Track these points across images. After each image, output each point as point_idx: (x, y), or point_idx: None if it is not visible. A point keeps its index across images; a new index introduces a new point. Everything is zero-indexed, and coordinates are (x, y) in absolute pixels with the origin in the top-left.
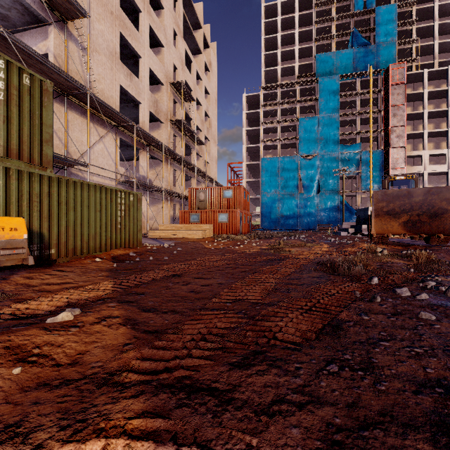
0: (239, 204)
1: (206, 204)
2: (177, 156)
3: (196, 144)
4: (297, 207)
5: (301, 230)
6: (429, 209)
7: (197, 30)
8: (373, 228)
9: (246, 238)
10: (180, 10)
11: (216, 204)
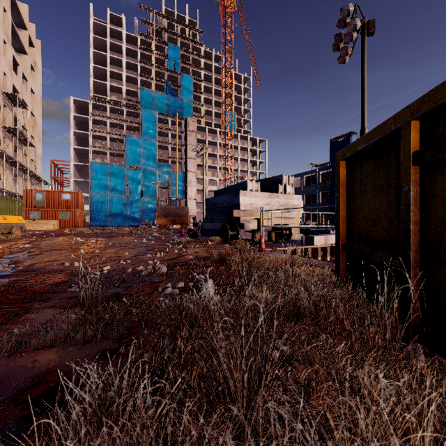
0: (77, 206)
1: (44, 203)
2: (12, 160)
3: (24, 145)
4: (124, 208)
5: (128, 226)
6: (177, 214)
7: (22, 29)
8: (157, 222)
9: (87, 230)
10: (9, 19)
11: (55, 204)
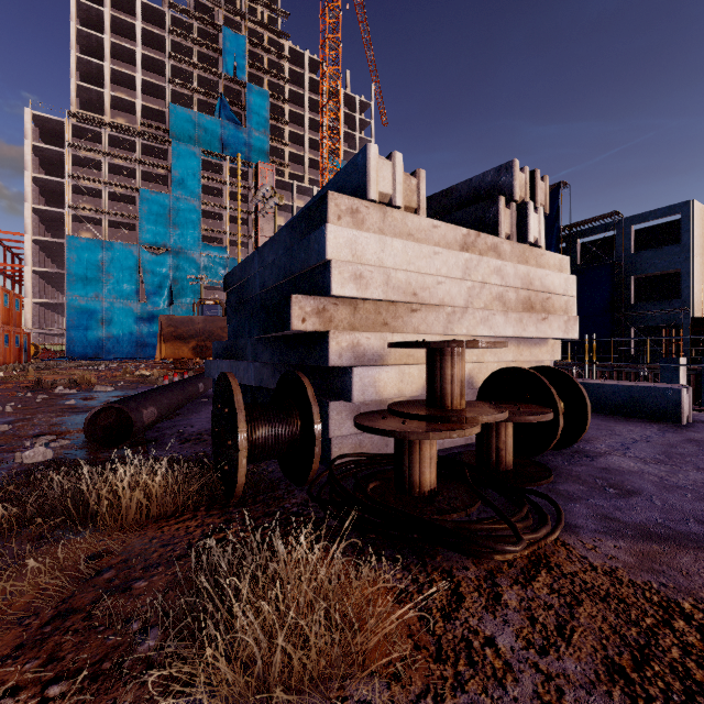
0: None
1: None
2: None
3: None
4: (136, 324)
5: (143, 359)
6: (211, 335)
7: None
8: (158, 352)
9: None
10: None
11: None
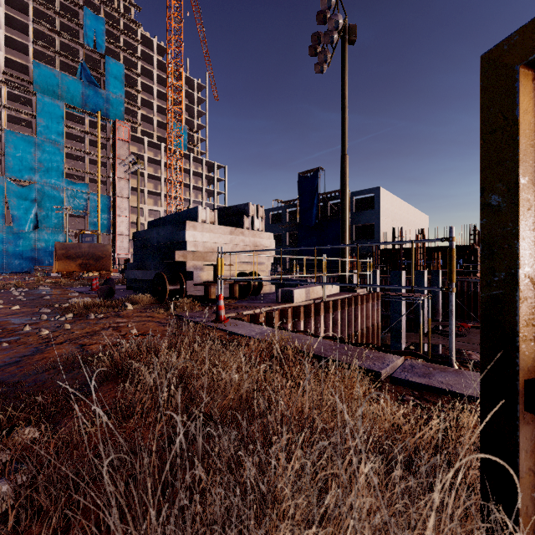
0: None
1: None
2: None
3: None
4: (2, 244)
5: (10, 273)
6: (93, 256)
7: None
8: (54, 267)
9: None
10: None
11: None
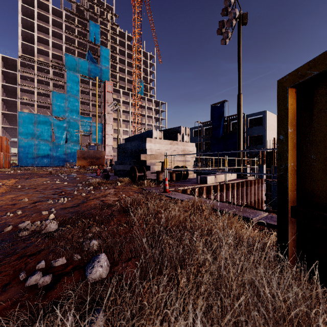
0: (1, 149)
1: None
2: None
3: None
4: (50, 151)
5: (54, 166)
6: (95, 157)
7: None
8: (77, 163)
9: (11, 170)
10: None
11: None
